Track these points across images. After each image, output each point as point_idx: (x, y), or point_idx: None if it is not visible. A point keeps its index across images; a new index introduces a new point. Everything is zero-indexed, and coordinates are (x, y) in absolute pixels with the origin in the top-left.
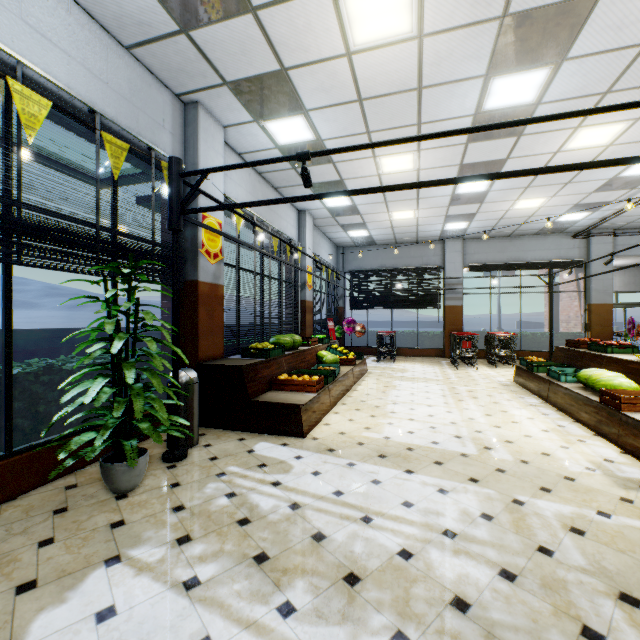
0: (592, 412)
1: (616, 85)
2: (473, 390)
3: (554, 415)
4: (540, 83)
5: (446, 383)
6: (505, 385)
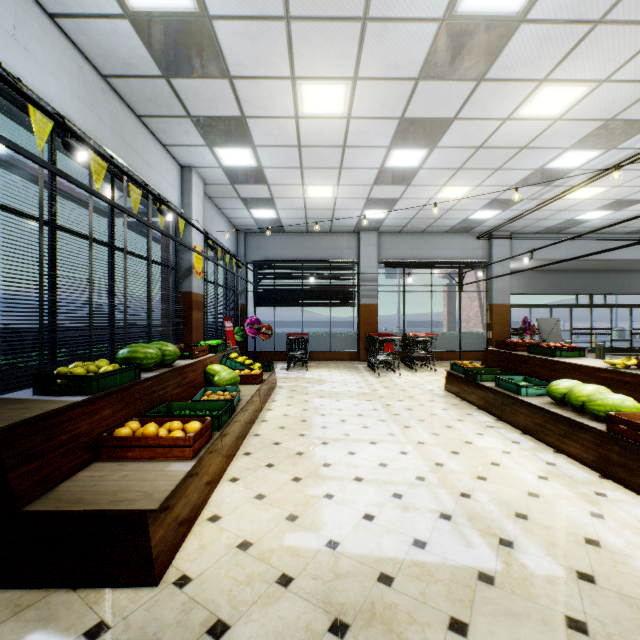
0: (589, 443)
1: (614, 10)
2: (412, 407)
3: (526, 442)
4: None
5: (376, 398)
6: (440, 396)
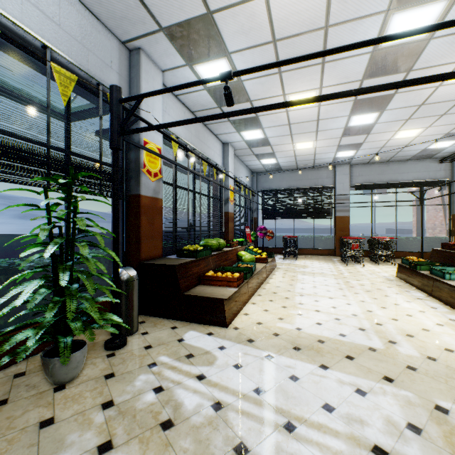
0: None
1: None
2: (364, 284)
3: (442, 309)
4: (436, 17)
5: (341, 277)
6: (390, 280)
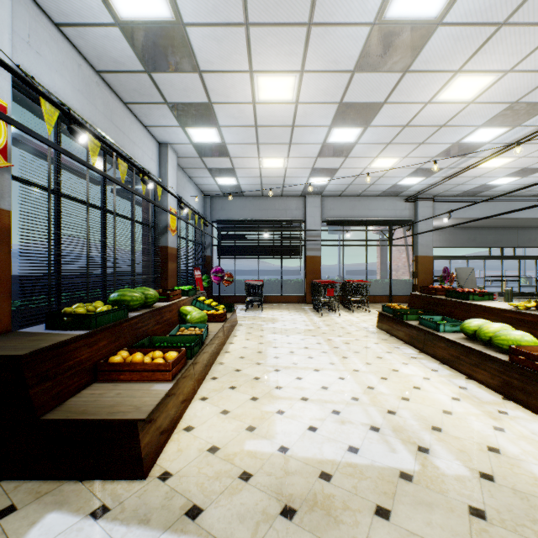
0: (494, 370)
1: (515, 14)
2: (349, 341)
3: (443, 370)
4: None
5: (320, 334)
6: (373, 332)
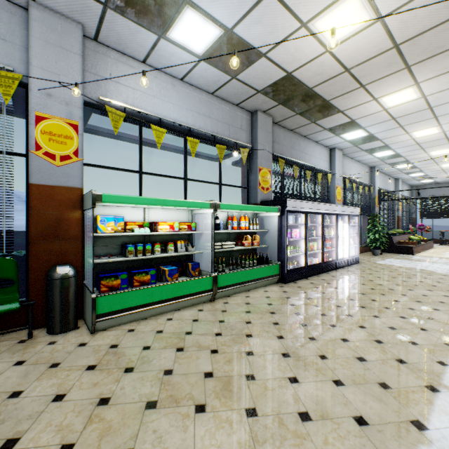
0: None
1: None
2: None
3: None
4: None
5: None
6: None
